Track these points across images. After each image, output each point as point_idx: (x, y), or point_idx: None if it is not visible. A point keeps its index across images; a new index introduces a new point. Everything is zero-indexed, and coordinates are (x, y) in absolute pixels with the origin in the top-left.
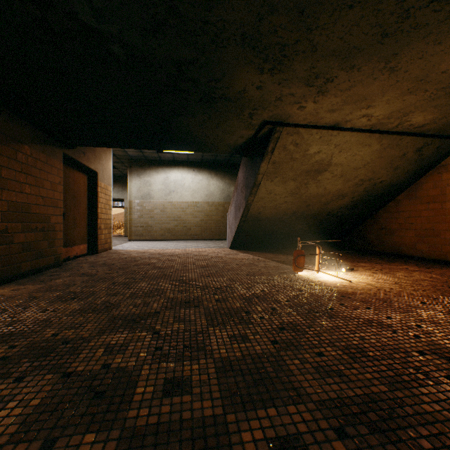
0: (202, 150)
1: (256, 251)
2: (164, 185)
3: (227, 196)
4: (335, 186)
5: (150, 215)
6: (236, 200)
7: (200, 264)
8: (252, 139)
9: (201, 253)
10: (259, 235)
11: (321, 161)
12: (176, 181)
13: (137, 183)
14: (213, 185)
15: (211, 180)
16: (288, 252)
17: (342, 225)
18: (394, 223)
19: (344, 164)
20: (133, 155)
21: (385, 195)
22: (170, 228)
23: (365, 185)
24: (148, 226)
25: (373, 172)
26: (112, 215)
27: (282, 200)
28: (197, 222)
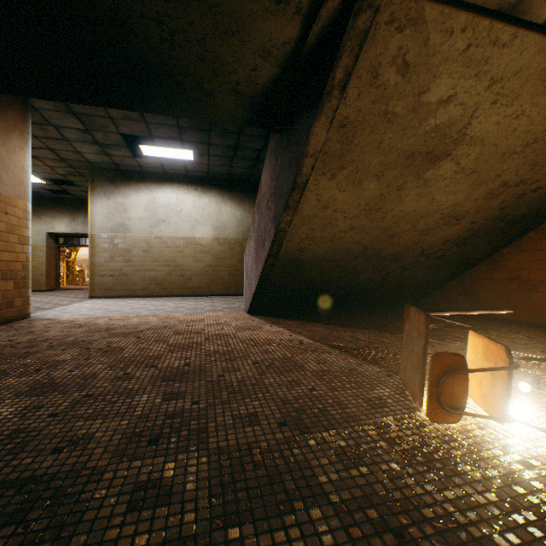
0: (179, 106)
1: (294, 318)
2: (148, 212)
3: (247, 230)
4: (451, 196)
5: (125, 257)
6: (258, 228)
7: (167, 366)
8: (292, 64)
9: (192, 326)
10: (298, 290)
11: (446, 128)
12: (169, 205)
13: (104, 206)
14: (226, 213)
15: (224, 205)
16: (350, 321)
17: (437, 273)
18: (539, 269)
19: (490, 140)
20: (96, 161)
21: (528, 218)
22: (158, 278)
23: (506, 195)
24: (121, 275)
25: (533, 166)
26: (29, 255)
27: (346, 224)
28: (202, 269)
